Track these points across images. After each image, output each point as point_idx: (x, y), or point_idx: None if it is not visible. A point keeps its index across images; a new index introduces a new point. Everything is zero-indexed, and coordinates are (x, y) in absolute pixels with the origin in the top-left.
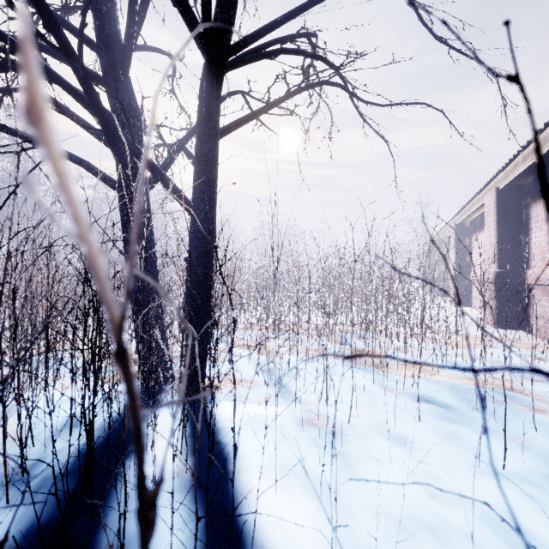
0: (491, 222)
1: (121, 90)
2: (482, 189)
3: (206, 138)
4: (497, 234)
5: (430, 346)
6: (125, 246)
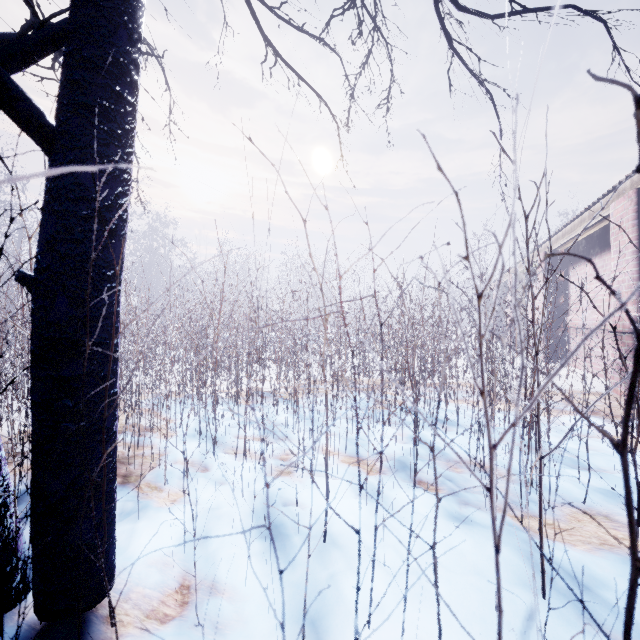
0: (626, 242)
1: None
2: (604, 195)
3: None
4: (639, 259)
5: (572, 448)
6: None
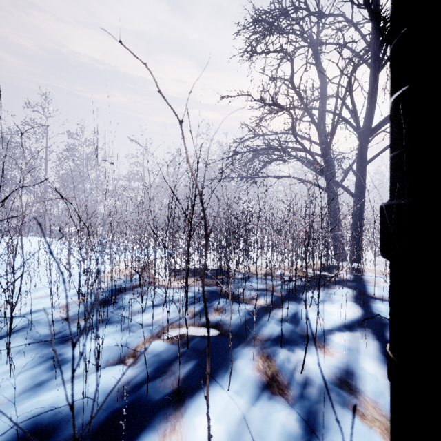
0: None
1: (328, 159)
2: None
3: (360, 168)
4: None
5: None
6: (329, 211)
